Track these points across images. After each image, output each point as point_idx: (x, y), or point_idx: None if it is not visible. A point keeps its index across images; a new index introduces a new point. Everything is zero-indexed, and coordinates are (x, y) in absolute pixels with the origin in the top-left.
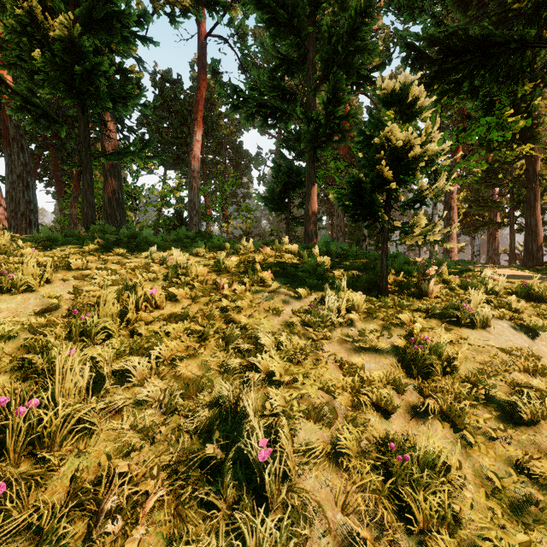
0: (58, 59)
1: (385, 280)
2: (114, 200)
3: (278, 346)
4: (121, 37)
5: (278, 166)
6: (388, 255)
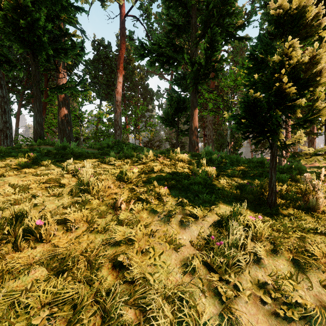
0: (9, 16)
1: (274, 195)
2: (65, 120)
3: (177, 319)
4: (62, 7)
5: (170, 97)
6: (255, 160)
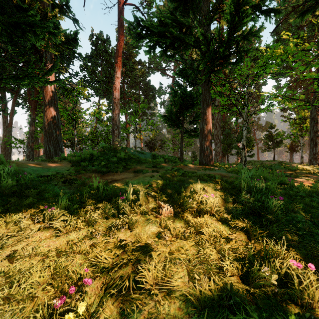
0: None
1: None
2: (51, 120)
3: None
4: None
5: (174, 92)
6: None
